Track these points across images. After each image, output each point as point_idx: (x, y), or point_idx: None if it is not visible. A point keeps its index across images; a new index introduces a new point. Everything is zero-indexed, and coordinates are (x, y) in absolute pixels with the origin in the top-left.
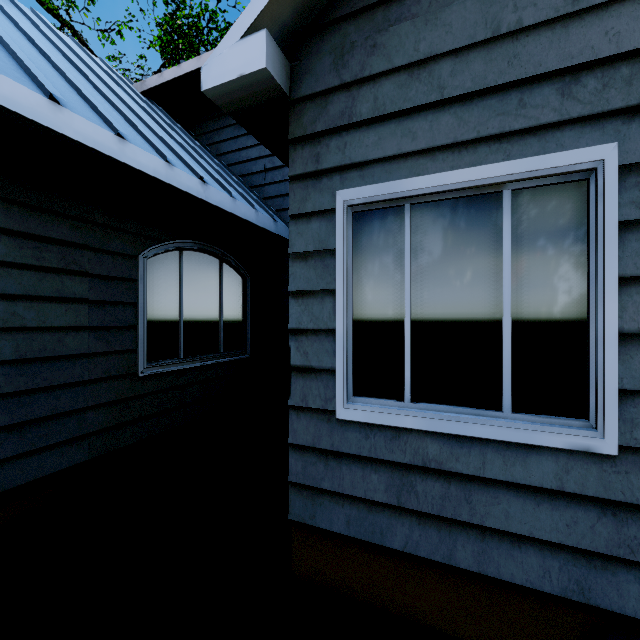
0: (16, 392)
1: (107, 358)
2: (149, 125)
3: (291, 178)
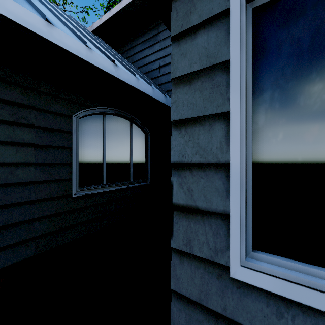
0: None
1: (49, 184)
2: (84, 34)
3: None
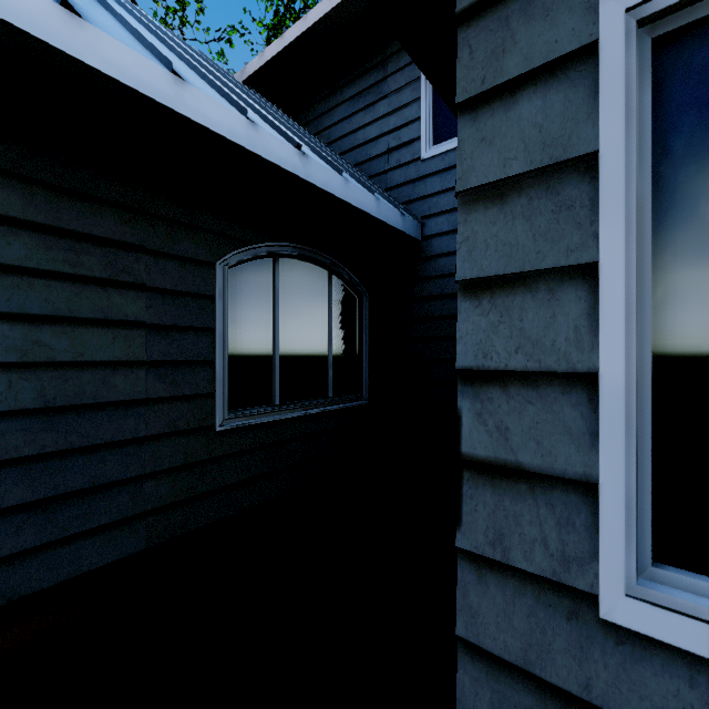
0: (41, 454)
1: (172, 405)
2: (236, 91)
3: (462, 17)
